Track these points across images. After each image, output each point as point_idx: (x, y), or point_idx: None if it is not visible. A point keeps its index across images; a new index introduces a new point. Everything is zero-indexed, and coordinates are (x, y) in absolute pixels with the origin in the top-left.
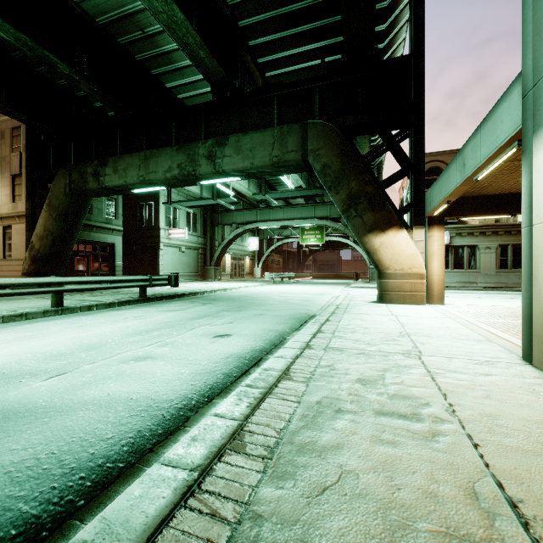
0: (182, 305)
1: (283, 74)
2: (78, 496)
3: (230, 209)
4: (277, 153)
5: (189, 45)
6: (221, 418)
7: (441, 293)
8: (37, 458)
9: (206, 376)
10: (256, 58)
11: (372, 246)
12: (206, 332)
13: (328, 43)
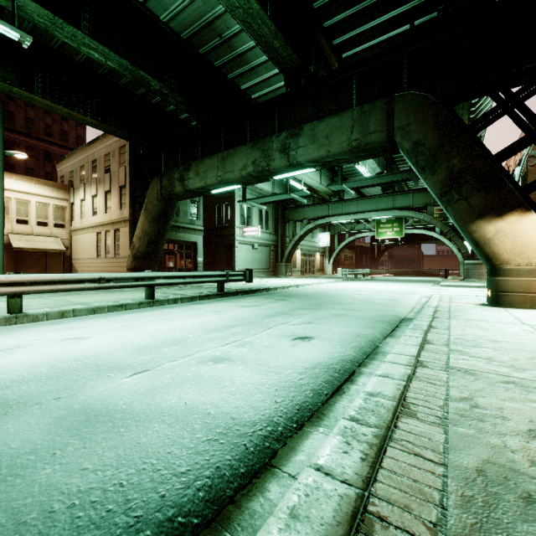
0: (257, 300)
1: (361, 51)
2: None
3: (301, 206)
4: (356, 136)
5: (264, 37)
6: (328, 477)
7: None
8: (104, 489)
9: (292, 391)
10: (331, 40)
11: (482, 235)
12: (284, 332)
13: (418, 3)
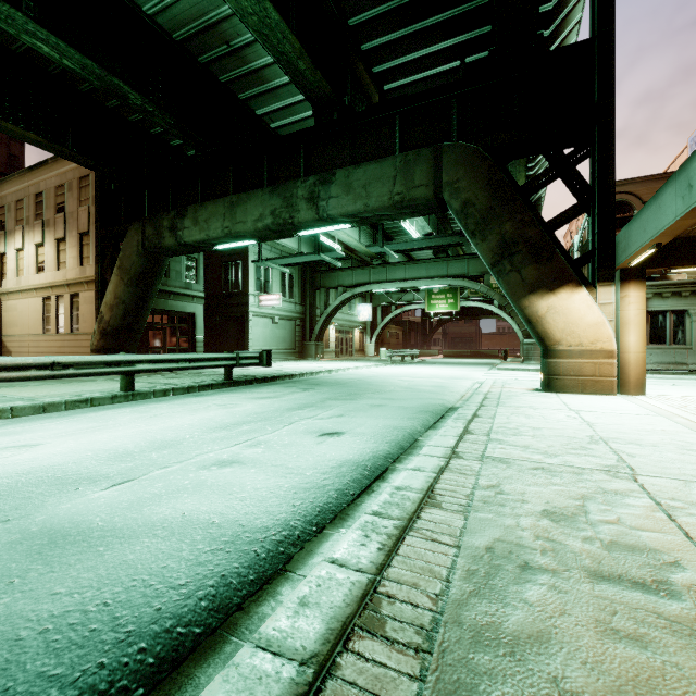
0: (277, 390)
1: (407, 85)
2: (135, 681)
3: (335, 269)
4: (399, 189)
5: (286, 54)
6: (342, 568)
7: (641, 378)
8: (84, 611)
9: (313, 493)
10: (371, 67)
11: (534, 312)
12: (309, 428)
13: (469, 37)
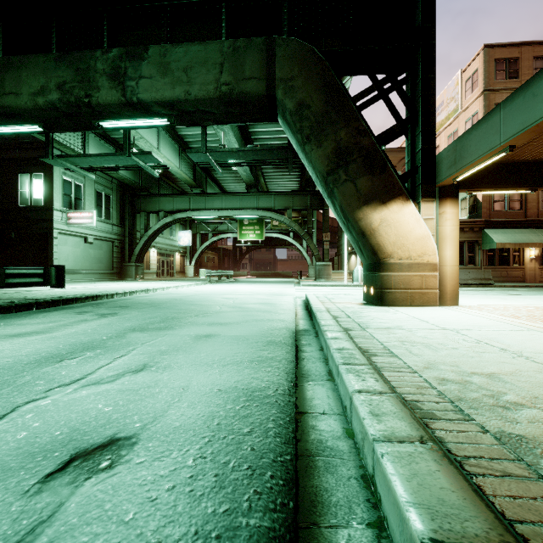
0: (57, 319)
1: None
2: None
3: (156, 194)
4: (227, 78)
5: None
6: None
7: (455, 289)
8: None
9: None
10: None
11: (368, 224)
12: (45, 428)
13: None
